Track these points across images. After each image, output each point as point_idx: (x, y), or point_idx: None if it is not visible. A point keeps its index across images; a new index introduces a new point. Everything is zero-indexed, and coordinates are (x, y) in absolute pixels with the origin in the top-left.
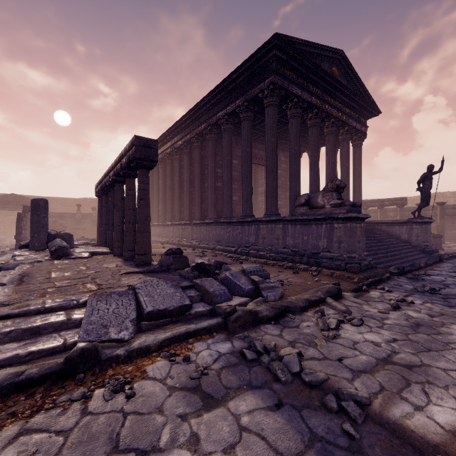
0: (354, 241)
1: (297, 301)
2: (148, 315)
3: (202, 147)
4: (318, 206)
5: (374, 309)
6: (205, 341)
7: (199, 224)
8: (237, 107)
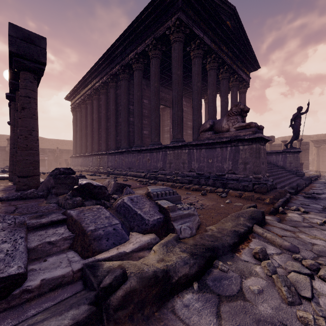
0: (260, 162)
1: (221, 234)
2: None
3: (117, 87)
4: (222, 131)
5: (317, 240)
6: None
7: (113, 154)
8: (146, 47)
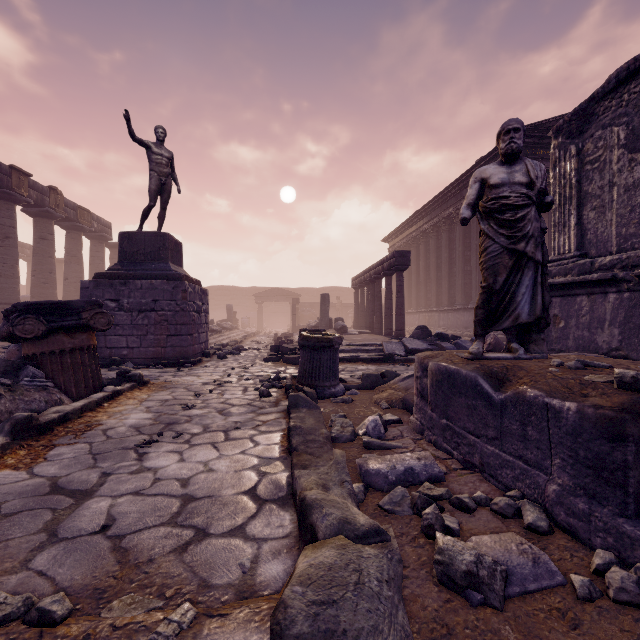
0: None
1: None
2: (410, 351)
3: (450, 230)
4: None
5: None
6: None
7: (446, 311)
8: None
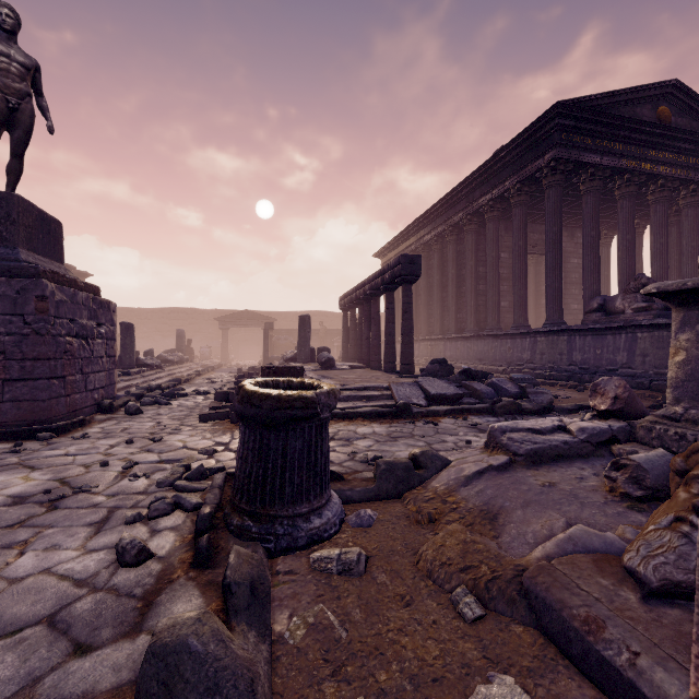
0: (665, 354)
1: (566, 405)
2: (433, 397)
3: (458, 240)
4: (616, 312)
5: None
6: (476, 416)
7: (454, 339)
8: (506, 190)
